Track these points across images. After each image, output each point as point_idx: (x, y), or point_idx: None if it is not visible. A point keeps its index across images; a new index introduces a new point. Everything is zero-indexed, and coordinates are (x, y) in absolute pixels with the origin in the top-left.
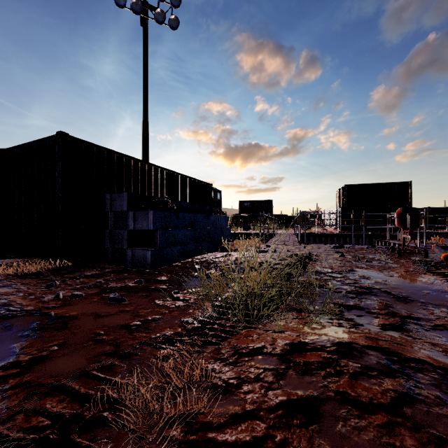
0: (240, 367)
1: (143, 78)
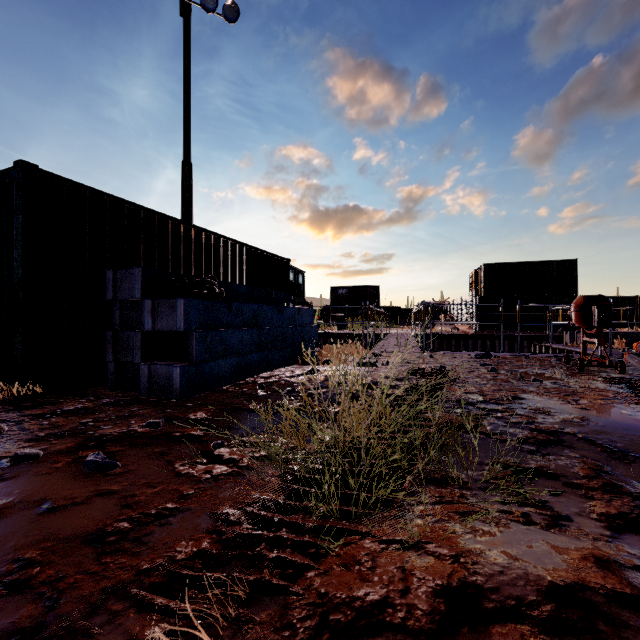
0: None
1: (184, 96)
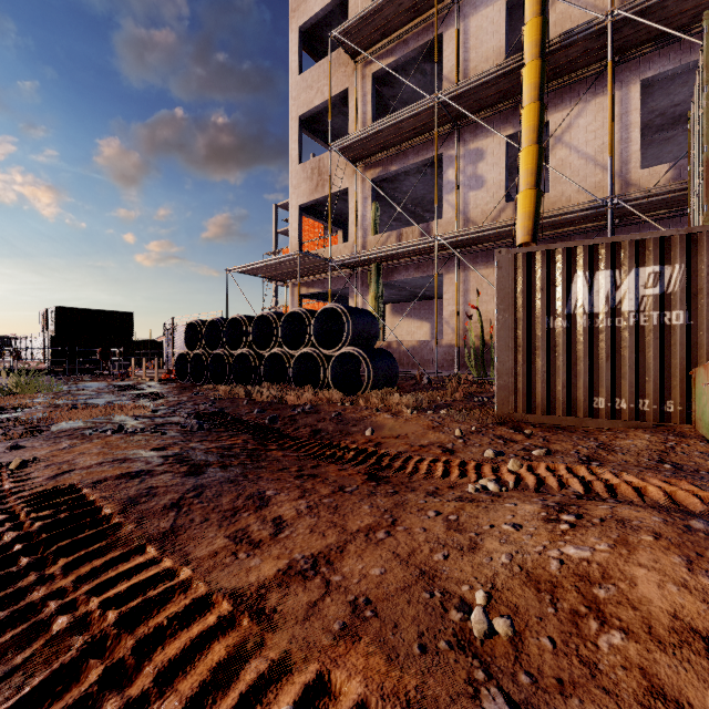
0: (40, 394)
1: None
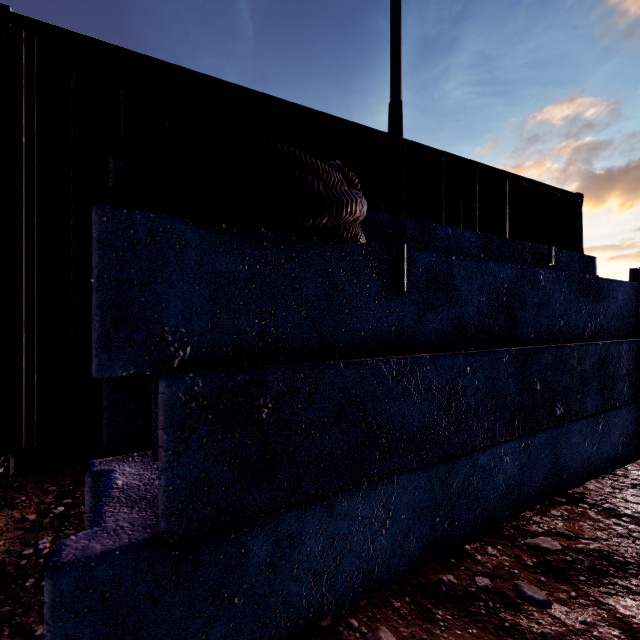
0: None
1: (391, 13)
